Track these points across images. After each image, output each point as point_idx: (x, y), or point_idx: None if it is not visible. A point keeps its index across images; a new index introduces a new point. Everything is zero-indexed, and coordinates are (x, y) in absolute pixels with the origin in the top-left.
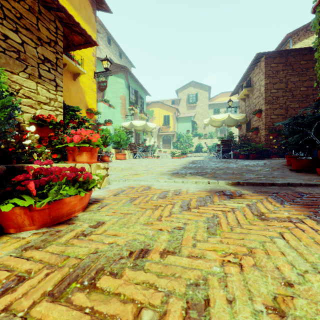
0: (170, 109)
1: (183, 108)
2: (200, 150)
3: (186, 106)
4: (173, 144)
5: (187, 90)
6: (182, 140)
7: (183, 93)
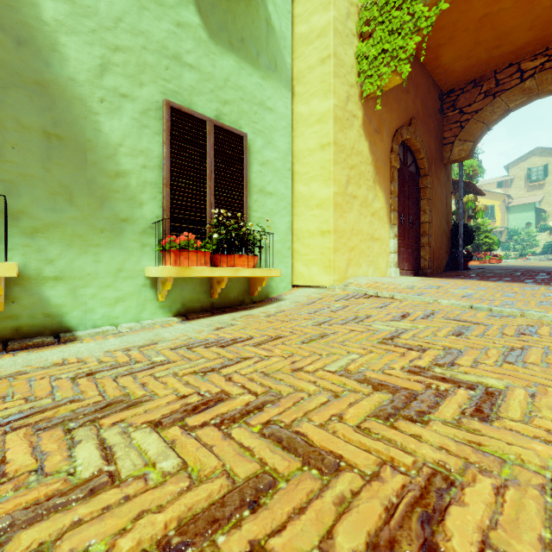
0: (496, 197)
1: (518, 190)
2: (551, 251)
3: (525, 187)
4: (501, 244)
5: (527, 162)
6: (517, 239)
7: (518, 168)
